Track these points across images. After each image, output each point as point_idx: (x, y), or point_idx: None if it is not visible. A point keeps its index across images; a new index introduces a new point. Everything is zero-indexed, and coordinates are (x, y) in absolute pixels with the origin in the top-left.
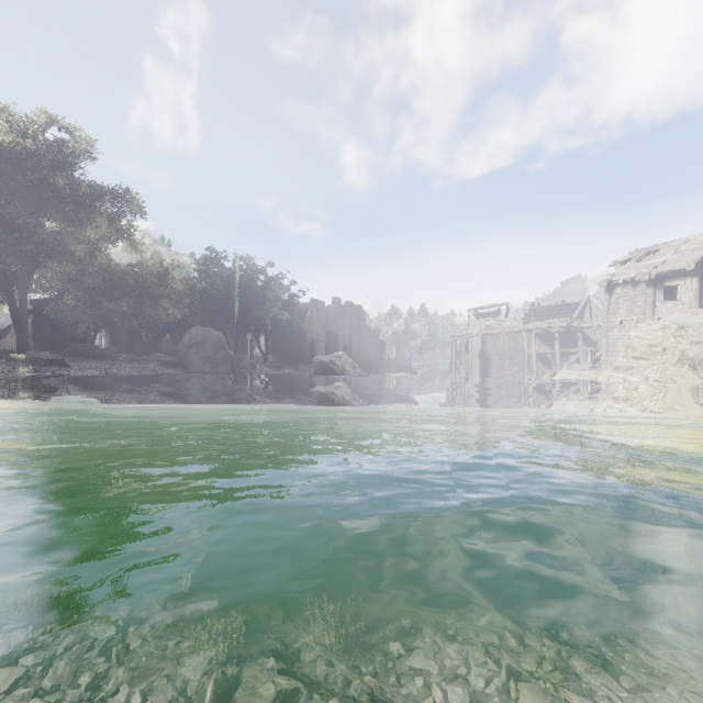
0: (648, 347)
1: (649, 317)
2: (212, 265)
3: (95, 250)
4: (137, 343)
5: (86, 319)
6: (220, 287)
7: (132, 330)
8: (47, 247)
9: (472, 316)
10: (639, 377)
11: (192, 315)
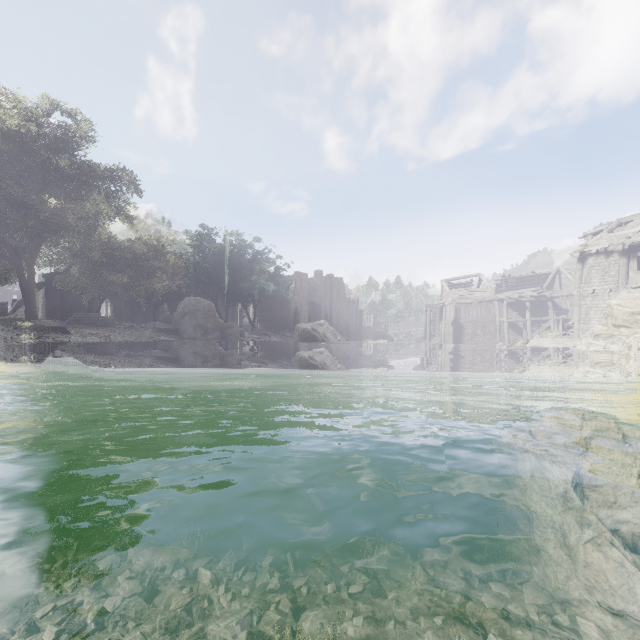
0: (630, 315)
1: (623, 287)
2: (204, 240)
3: (95, 226)
4: (138, 312)
5: (89, 290)
6: (211, 260)
7: (133, 300)
8: (51, 223)
9: (446, 287)
10: (621, 345)
11: (187, 287)
